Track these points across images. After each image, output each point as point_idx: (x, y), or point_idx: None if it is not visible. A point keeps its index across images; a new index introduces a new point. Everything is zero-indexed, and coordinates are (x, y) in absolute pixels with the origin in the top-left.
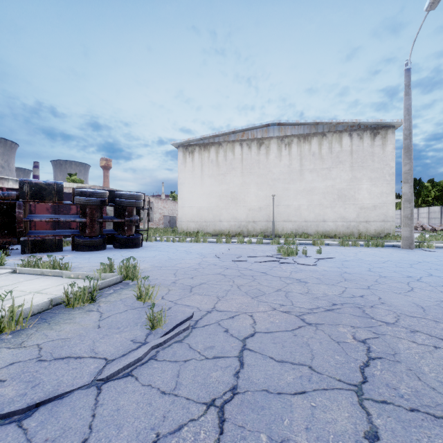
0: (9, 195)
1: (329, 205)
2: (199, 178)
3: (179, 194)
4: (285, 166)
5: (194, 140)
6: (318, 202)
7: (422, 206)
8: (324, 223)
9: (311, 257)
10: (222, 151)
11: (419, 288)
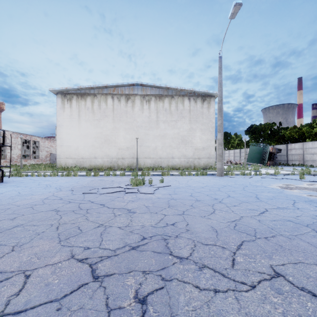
0: None
1: (176, 147)
2: (76, 122)
3: (58, 135)
4: (146, 117)
5: (71, 89)
6: (168, 144)
7: (231, 149)
8: (173, 159)
9: (154, 186)
10: (97, 101)
11: (219, 210)
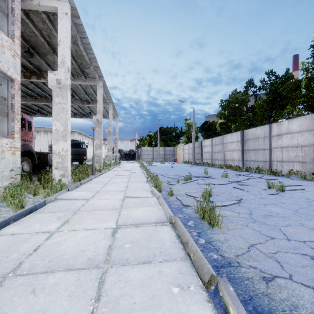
0: None
1: None
2: None
3: None
4: (46, 140)
5: None
6: None
7: None
8: None
9: None
10: None
11: None
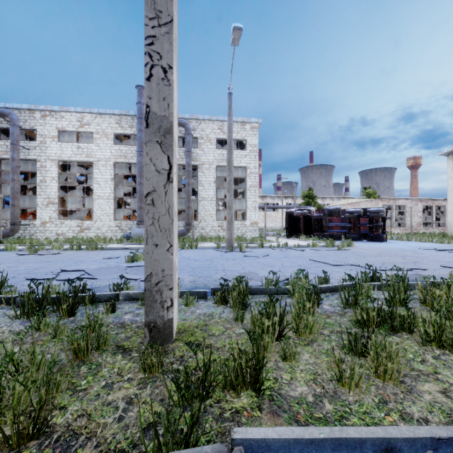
0: (320, 215)
1: None
2: None
3: (448, 200)
4: None
5: None
6: None
7: None
8: None
9: None
10: None
11: None
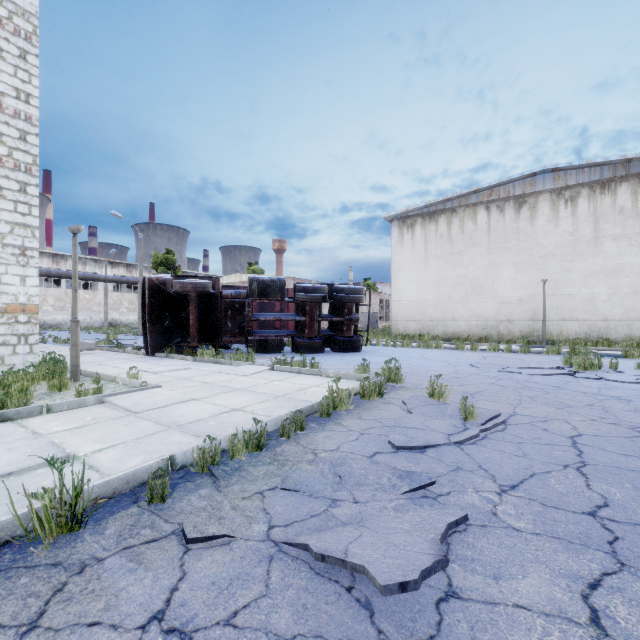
0: (240, 294)
1: None
2: (421, 261)
3: (393, 284)
4: (565, 234)
5: (415, 209)
6: (630, 288)
7: None
8: None
9: (628, 373)
10: (457, 221)
11: None
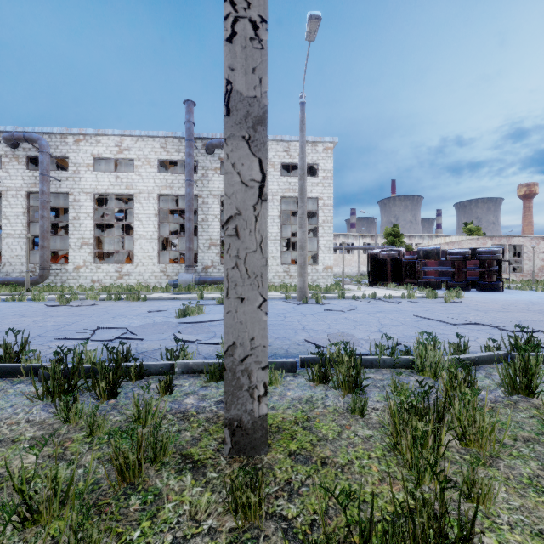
0: (413, 257)
1: None
2: None
3: None
4: None
5: None
6: None
7: None
8: None
9: None
10: None
11: None
